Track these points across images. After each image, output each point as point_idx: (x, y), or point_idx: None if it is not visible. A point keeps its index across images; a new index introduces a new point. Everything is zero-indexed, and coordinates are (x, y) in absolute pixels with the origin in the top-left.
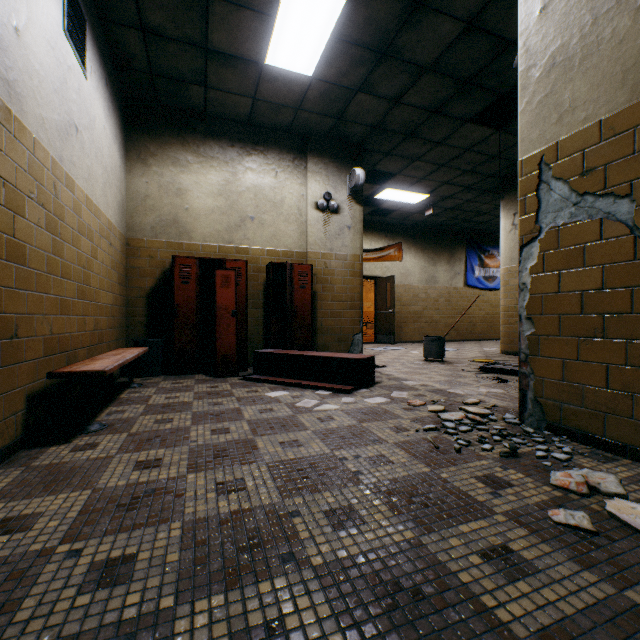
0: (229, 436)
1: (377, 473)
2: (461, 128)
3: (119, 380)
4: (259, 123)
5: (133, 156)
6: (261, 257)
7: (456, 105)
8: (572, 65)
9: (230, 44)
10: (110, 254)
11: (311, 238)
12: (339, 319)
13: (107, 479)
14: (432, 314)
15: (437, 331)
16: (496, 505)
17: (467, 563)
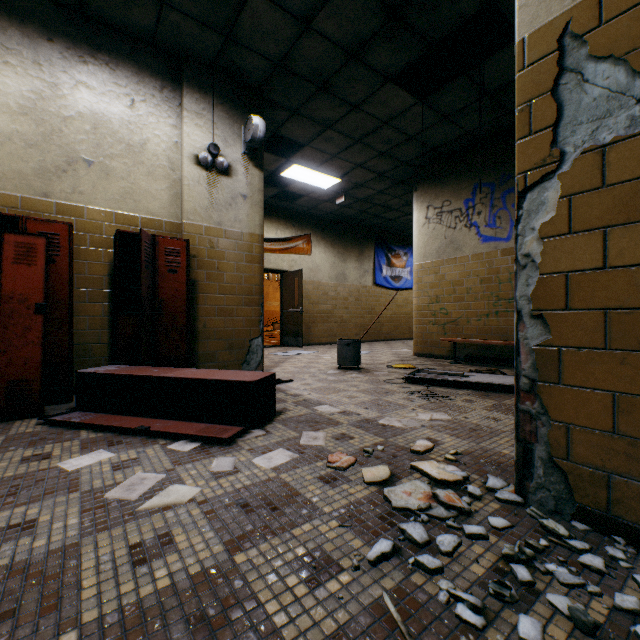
0: None
1: None
2: (382, 89)
3: None
4: (100, 16)
5: None
6: (105, 224)
7: (379, 50)
8: None
9: None
10: None
11: (189, 204)
12: (231, 318)
13: None
14: (342, 313)
15: (347, 332)
16: None
17: None
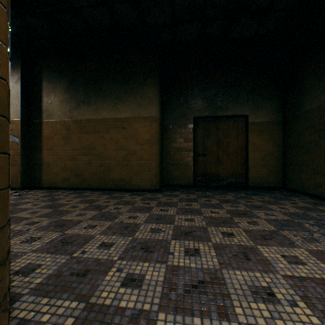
0: None
1: None
2: None
3: None
4: None
5: None
6: None
7: None
8: None
9: None
10: None
11: None
12: None
13: None
14: None
15: None
16: None
17: None
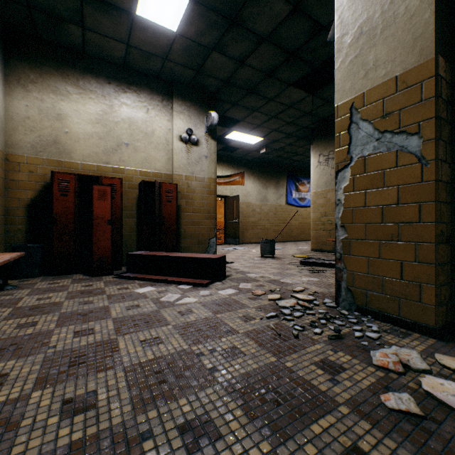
0: (91, 338)
1: (231, 368)
2: (287, 89)
3: None
4: (133, 67)
5: (12, 80)
6: (135, 176)
7: (284, 71)
8: (375, 34)
9: None
10: None
11: (176, 163)
12: (198, 227)
13: None
14: (265, 223)
15: (268, 235)
16: (337, 394)
17: None
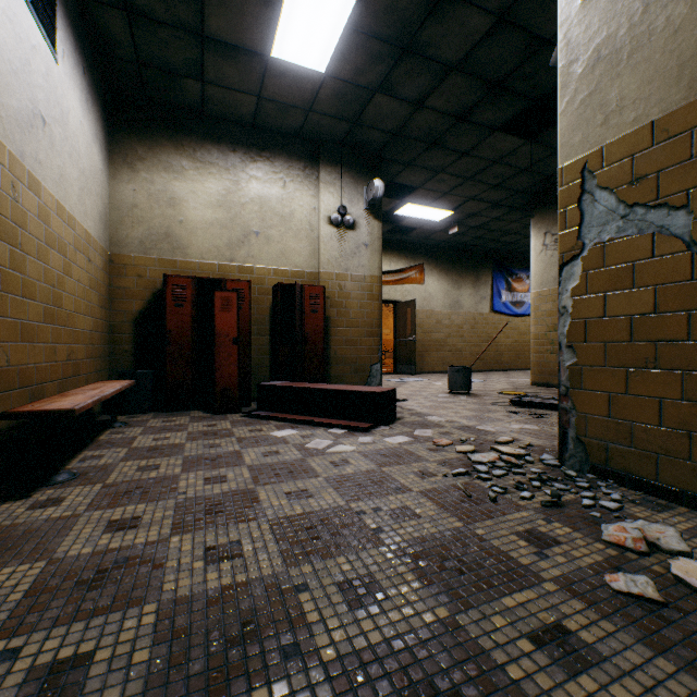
0: (225, 486)
1: (401, 530)
2: (489, 137)
3: (100, 418)
4: (265, 126)
5: (118, 159)
6: (267, 277)
7: (484, 111)
8: (620, 59)
9: (230, 31)
10: (89, 271)
11: (324, 257)
12: (355, 347)
13: (69, 546)
14: (456, 342)
15: (461, 360)
16: (543, 569)
17: (516, 651)
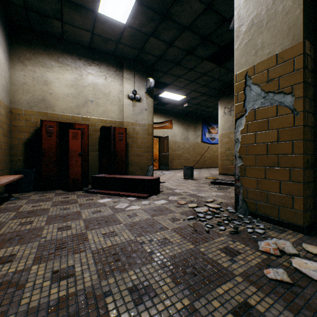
0: (69, 232)
1: (163, 252)
2: (202, 62)
3: (3, 195)
4: (96, 48)
5: (15, 58)
6: (97, 123)
7: (200, 50)
8: (262, 25)
9: None
10: None
11: (125, 114)
12: (141, 158)
13: None
14: (186, 155)
15: (189, 164)
16: (234, 269)
17: None
